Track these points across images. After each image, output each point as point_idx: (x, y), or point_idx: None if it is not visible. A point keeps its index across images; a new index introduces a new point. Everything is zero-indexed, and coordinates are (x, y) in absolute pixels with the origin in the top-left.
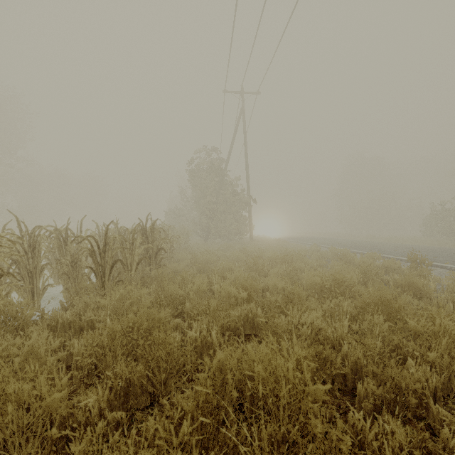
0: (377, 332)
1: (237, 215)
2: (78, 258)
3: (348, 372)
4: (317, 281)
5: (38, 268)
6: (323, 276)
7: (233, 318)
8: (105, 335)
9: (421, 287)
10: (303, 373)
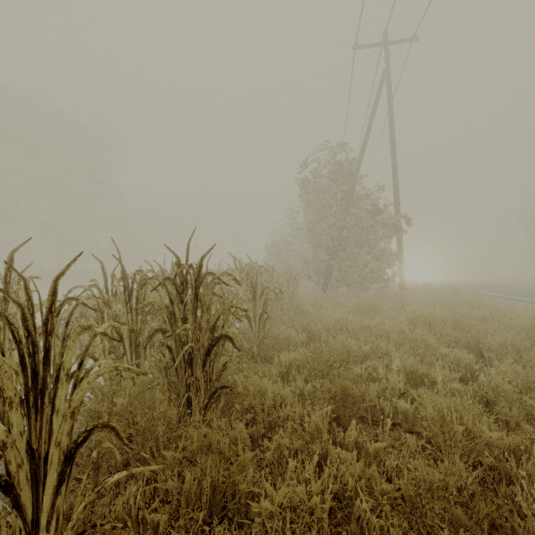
0: None
1: (375, 249)
2: None
3: None
4: None
5: None
6: None
7: None
8: None
9: None
10: None
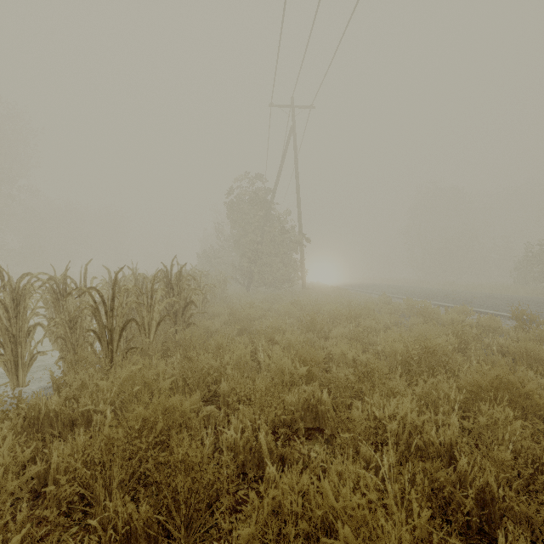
0: (508, 436)
1: (286, 258)
2: (78, 316)
3: (473, 507)
4: (400, 348)
5: (24, 330)
6: (406, 341)
7: (288, 406)
8: (97, 446)
9: (543, 358)
10: (416, 530)
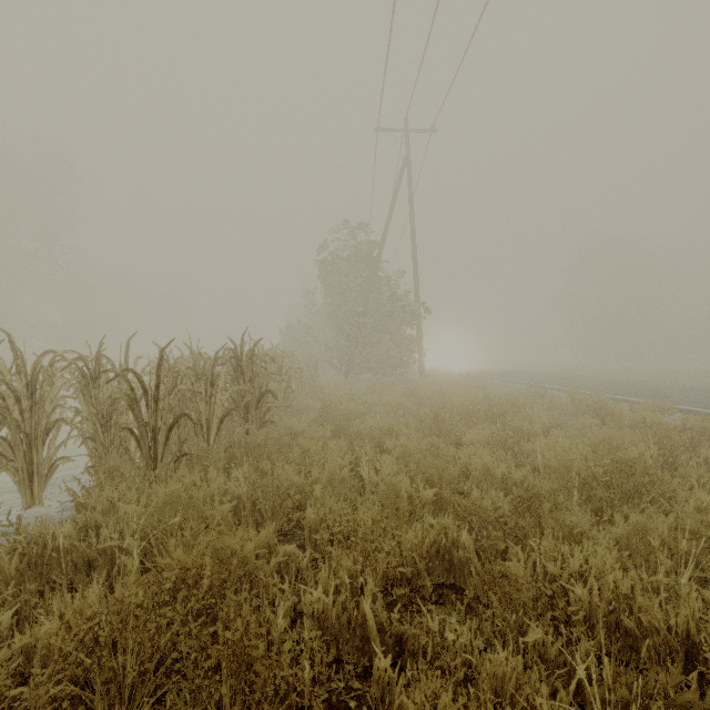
0: None
1: (397, 335)
2: (113, 410)
3: None
4: (576, 463)
5: (40, 428)
6: (584, 451)
7: (407, 549)
8: (103, 617)
9: None
10: None
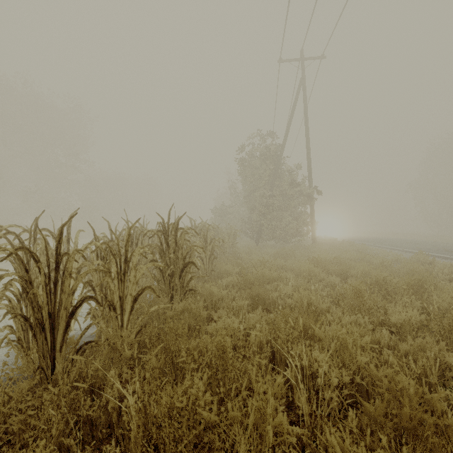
0: None
1: (295, 212)
2: None
3: None
4: None
5: None
6: None
7: None
8: None
9: None
10: None
